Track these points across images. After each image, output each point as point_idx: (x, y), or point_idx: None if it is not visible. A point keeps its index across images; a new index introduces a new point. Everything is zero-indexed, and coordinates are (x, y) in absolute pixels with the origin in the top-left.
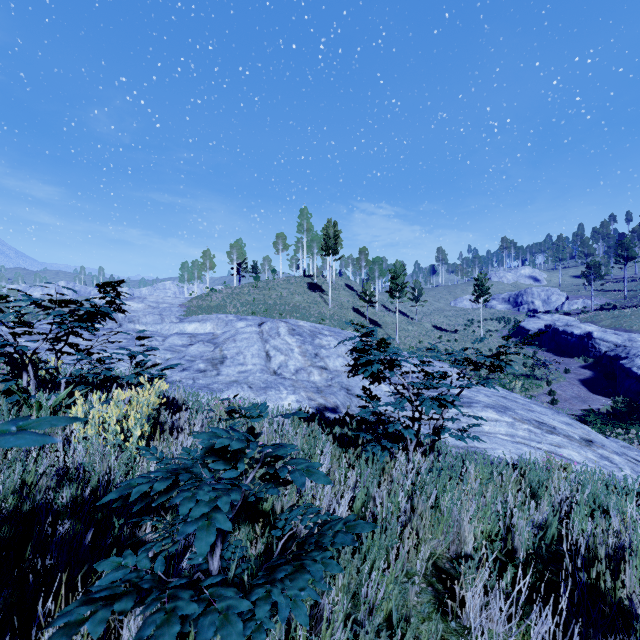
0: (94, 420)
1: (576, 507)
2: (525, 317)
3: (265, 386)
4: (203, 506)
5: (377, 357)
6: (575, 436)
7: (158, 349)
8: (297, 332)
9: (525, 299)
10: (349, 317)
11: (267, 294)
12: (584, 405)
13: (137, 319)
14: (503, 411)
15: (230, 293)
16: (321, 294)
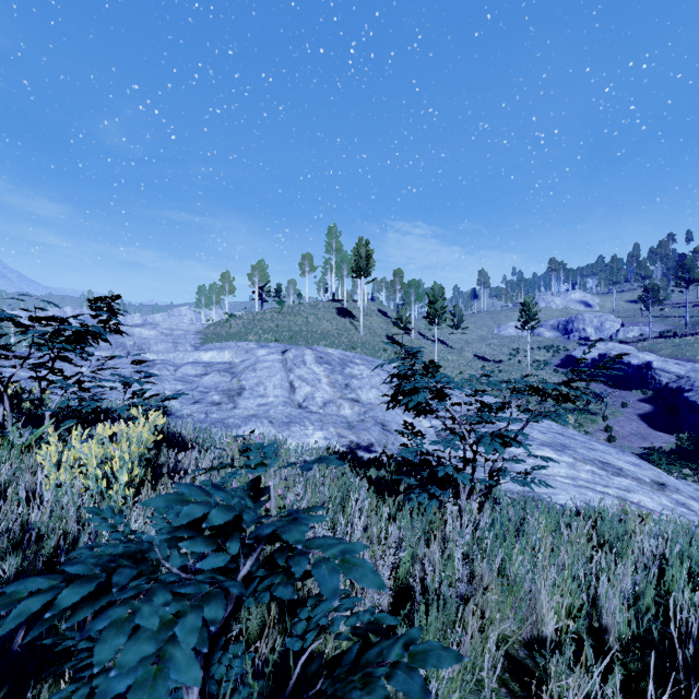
0: (69, 462)
1: (669, 569)
2: (576, 346)
3: (288, 421)
4: (145, 640)
5: (424, 384)
6: (645, 479)
7: (157, 375)
8: (325, 360)
9: (576, 326)
10: (382, 345)
11: (292, 320)
12: (645, 443)
13: (147, 347)
14: (561, 450)
15: (251, 319)
16: (351, 320)
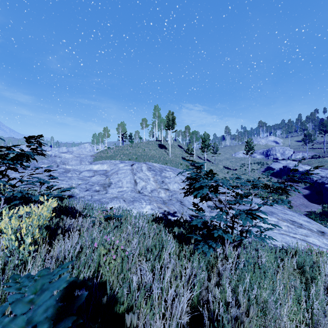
0: None
1: None
2: (272, 162)
3: (133, 200)
4: None
5: (206, 183)
6: (314, 229)
7: (57, 178)
8: (152, 169)
9: (271, 153)
10: (180, 162)
11: (137, 150)
12: (306, 209)
13: (67, 162)
14: (271, 214)
15: (117, 149)
16: (165, 150)
